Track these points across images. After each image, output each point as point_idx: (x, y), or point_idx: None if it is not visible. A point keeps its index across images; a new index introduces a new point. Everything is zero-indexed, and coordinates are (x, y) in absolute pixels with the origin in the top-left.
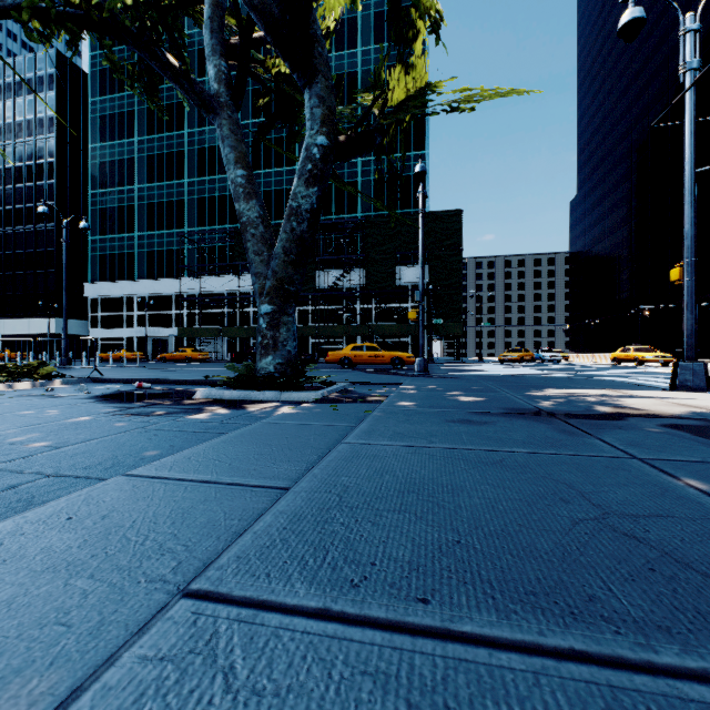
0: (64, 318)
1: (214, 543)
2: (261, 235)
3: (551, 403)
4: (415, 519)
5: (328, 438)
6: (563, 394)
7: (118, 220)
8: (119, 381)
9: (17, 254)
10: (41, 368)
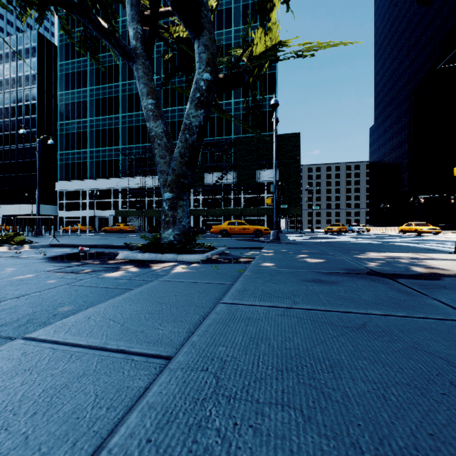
0: (37, 204)
1: (65, 455)
2: (164, 144)
3: (376, 264)
4: (303, 422)
5: (209, 296)
6: (380, 256)
7: (76, 140)
8: (69, 245)
9: (12, 163)
10: (16, 237)
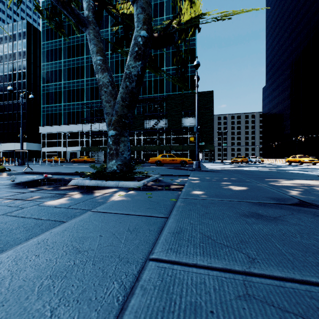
0: (21, 141)
1: None
2: (110, 92)
3: (298, 192)
4: None
5: (139, 239)
6: (293, 184)
7: (54, 97)
8: (39, 173)
9: (9, 113)
10: None
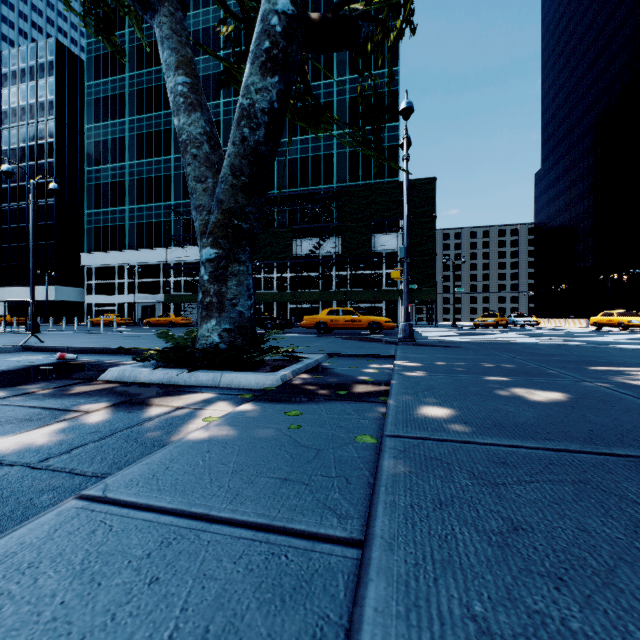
0: (31, 282)
1: None
2: (205, 157)
3: None
4: None
5: None
6: None
7: (110, 194)
8: (53, 349)
9: (21, 227)
10: None
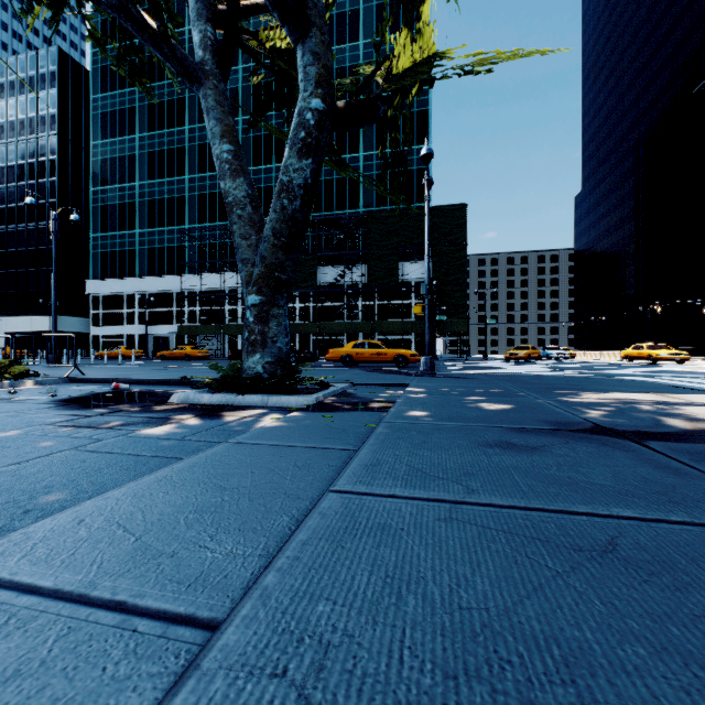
0: (54, 315)
1: None
2: (248, 217)
3: (601, 413)
4: None
5: (313, 475)
6: (604, 400)
7: (119, 217)
8: (99, 381)
9: (19, 252)
10: (12, 367)
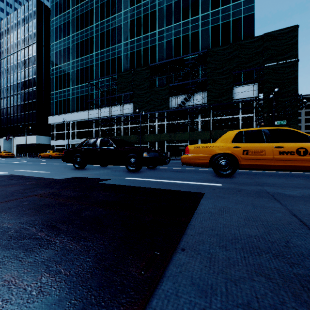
0: None
1: None
2: None
3: None
4: None
5: None
6: None
7: (62, 81)
8: None
9: (22, 104)
10: None
